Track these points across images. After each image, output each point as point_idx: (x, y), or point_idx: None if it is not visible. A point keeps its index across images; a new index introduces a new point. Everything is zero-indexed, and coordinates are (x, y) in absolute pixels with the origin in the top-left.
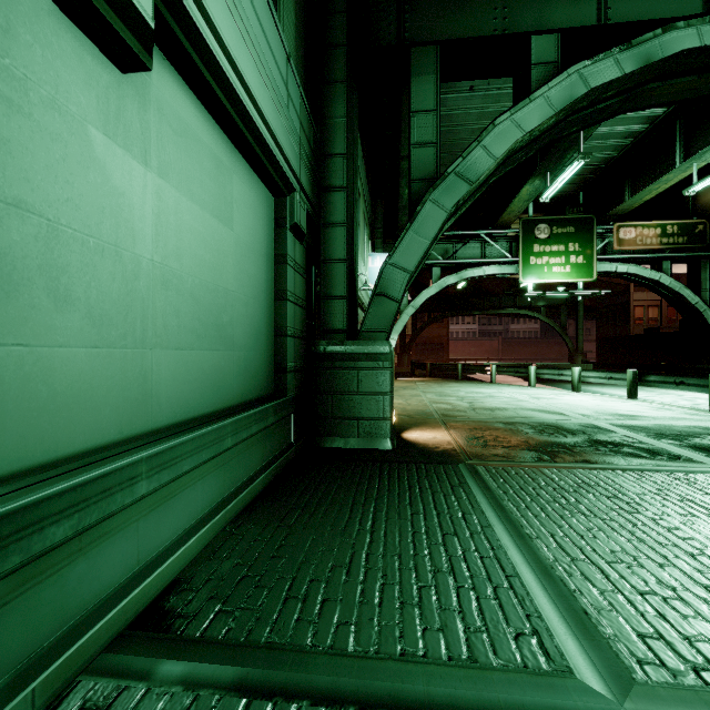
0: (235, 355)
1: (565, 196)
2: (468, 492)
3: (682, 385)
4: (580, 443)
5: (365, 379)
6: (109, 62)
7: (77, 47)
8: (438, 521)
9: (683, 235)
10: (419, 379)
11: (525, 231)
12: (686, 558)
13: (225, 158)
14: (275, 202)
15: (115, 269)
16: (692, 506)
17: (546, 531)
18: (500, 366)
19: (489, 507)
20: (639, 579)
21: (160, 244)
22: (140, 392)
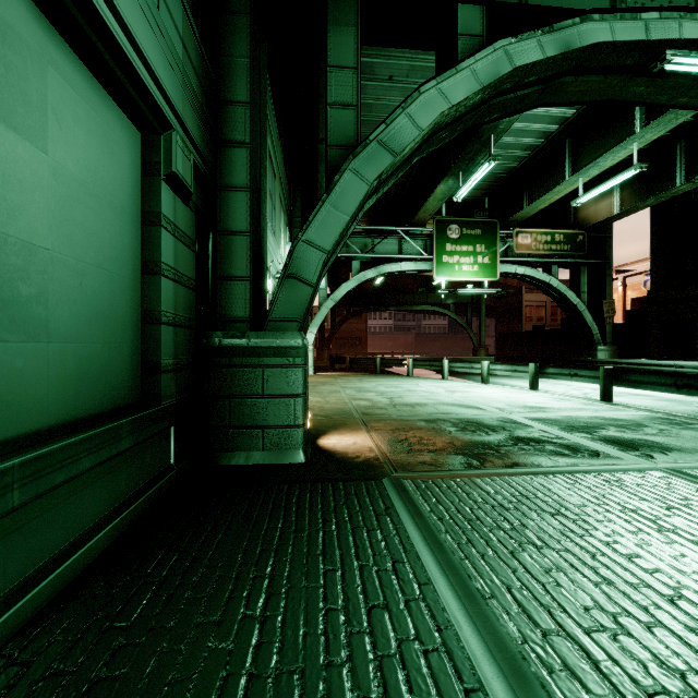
0: (53, 349)
1: (472, 201)
2: (397, 522)
3: (576, 377)
4: (504, 441)
5: (272, 379)
6: None
7: None
8: (361, 583)
9: (568, 244)
10: (339, 374)
11: (438, 230)
12: (668, 608)
13: (26, 30)
14: (143, 140)
15: None
16: (637, 518)
17: (500, 582)
18: (417, 360)
19: (425, 546)
20: (636, 662)
21: None
22: None
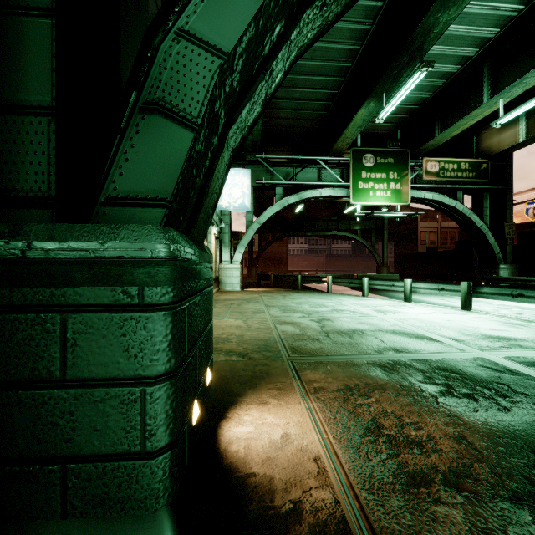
0: None
1: (383, 135)
2: None
3: (520, 297)
4: None
5: (86, 340)
6: None
7: None
8: None
9: (473, 171)
10: (264, 290)
11: (354, 159)
12: None
13: None
14: None
15: None
16: None
17: None
18: (336, 277)
19: None
20: None
21: None
22: None
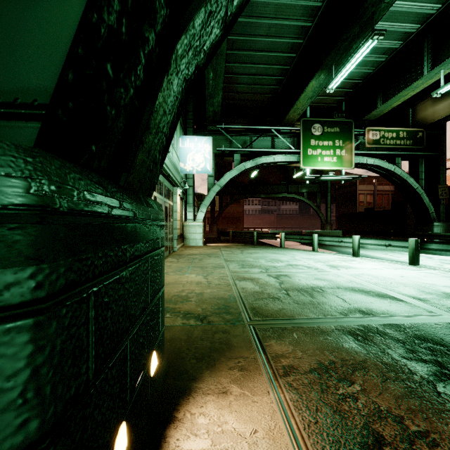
0: None
1: (329, 108)
2: None
3: None
4: None
5: None
6: None
7: None
8: None
9: (410, 139)
10: (224, 245)
11: (304, 128)
12: None
13: None
14: None
15: None
16: None
17: None
18: (288, 234)
19: None
20: None
21: None
22: None
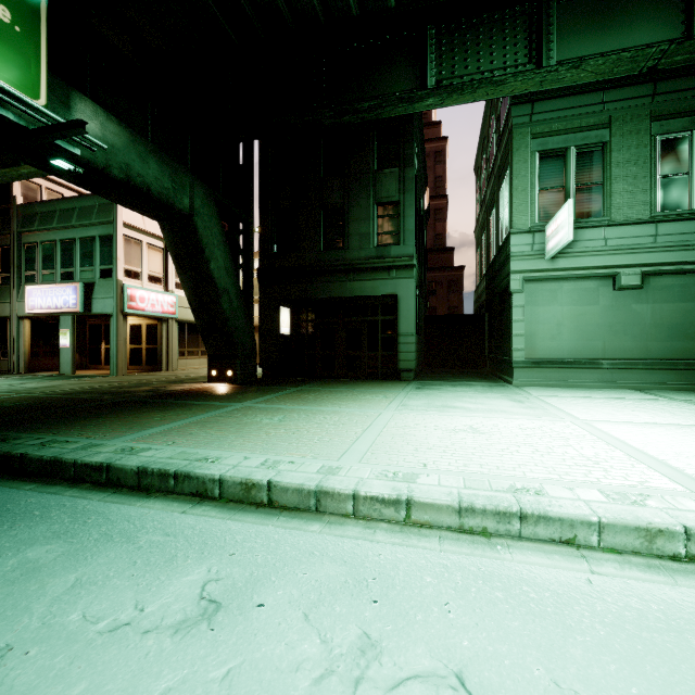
0: None
1: None
2: None
3: None
4: None
5: None
6: (636, 290)
7: (628, 293)
8: None
9: None
10: None
11: None
12: None
13: (690, 281)
14: None
15: (638, 327)
16: None
17: None
18: None
19: None
20: None
21: (653, 318)
22: (645, 350)
